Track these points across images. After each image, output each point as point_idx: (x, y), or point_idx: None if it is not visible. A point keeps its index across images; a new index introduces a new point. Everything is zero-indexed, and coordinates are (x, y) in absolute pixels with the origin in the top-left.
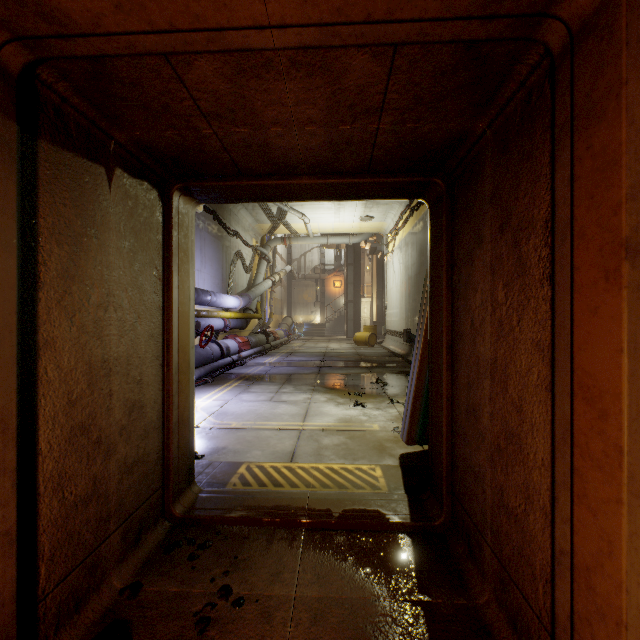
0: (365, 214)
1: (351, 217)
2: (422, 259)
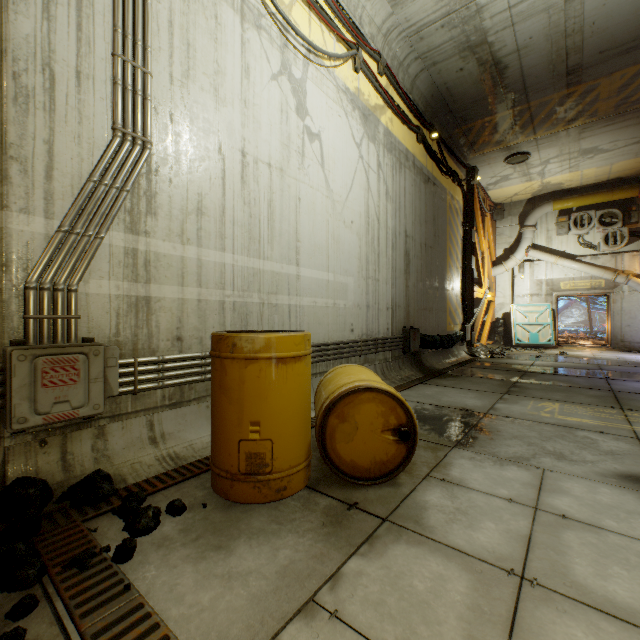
0: None
1: None
2: (437, 235)
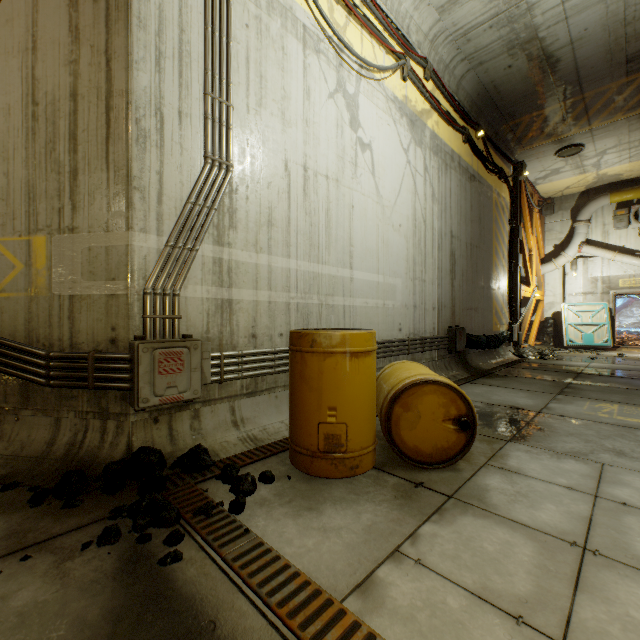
0: None
1: None
2: (483, 234)
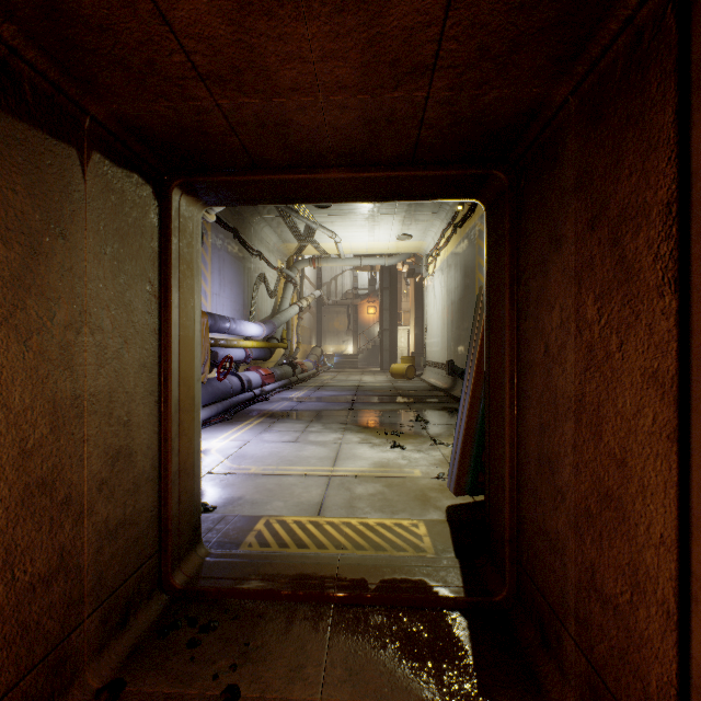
0: (402, 232)
1: (387, 236)
2: (467, 281)
